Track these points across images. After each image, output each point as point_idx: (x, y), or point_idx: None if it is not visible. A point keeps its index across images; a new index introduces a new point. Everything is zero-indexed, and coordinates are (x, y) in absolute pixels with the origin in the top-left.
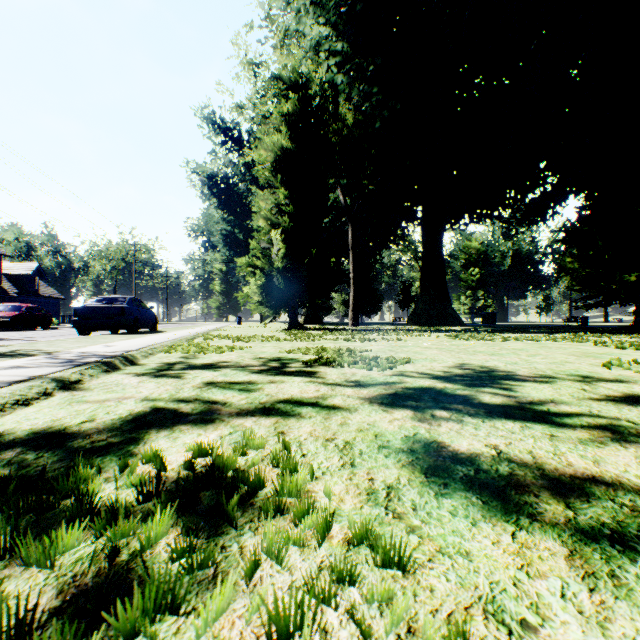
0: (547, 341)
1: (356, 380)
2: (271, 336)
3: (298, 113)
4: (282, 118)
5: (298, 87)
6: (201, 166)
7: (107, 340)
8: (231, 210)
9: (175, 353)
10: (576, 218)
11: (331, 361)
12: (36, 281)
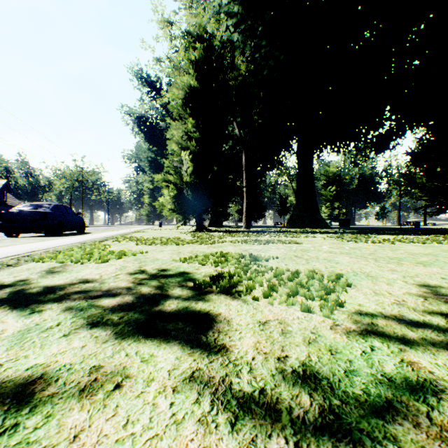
0: (435, 243)
1: (306, 369)
2: (176, 238)
3: (203, 60)
4: (190, 64)
5: (203, 40)
6: (132, 109)
7: (7, 243)
8: (155, 142)
9: (50, 262)
10: (425, 142)
11: (235, 283)
12: (4, 194)
